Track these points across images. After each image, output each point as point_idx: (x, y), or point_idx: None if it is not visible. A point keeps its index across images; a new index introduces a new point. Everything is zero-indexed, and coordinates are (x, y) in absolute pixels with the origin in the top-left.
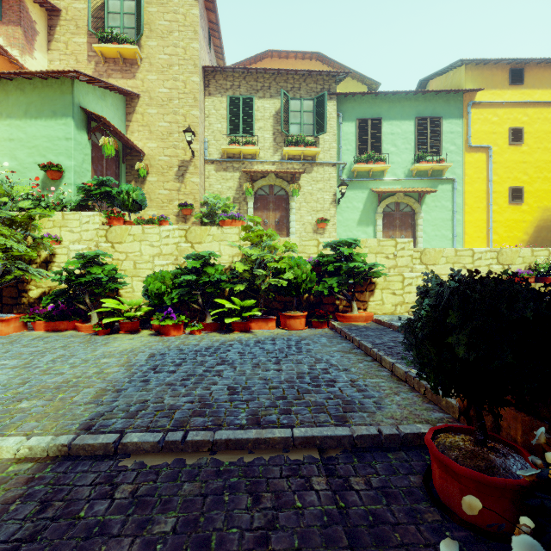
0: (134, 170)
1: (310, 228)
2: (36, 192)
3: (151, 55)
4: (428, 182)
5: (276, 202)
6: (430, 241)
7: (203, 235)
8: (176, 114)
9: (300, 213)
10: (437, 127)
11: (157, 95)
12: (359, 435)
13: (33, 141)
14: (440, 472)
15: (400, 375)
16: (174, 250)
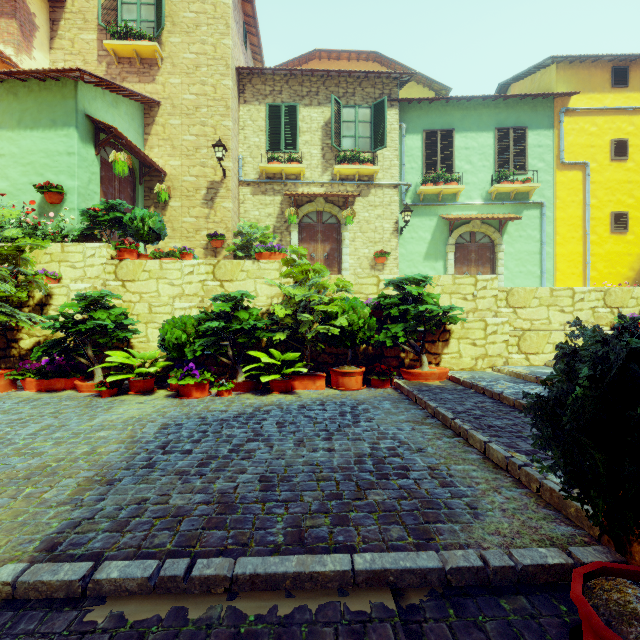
0: (154, 193)
1: (366, 263)
2: (32, 219)
3: (173, 54)
4: (510, 206)
5: (326, 232)
6: (514, 279)
7: (235, 271)
8: (204, 125)
9: (355, 246)
10: (522, 140)
11: (182, 102)
12: (454, 567)
13: (28, 157)
14: None
15: (498, 461)
16: (199, 289)
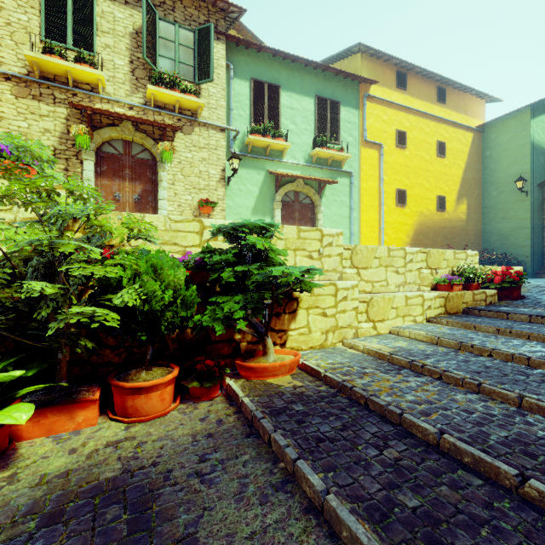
0: None
1: (189, 212)
2: None
3: None
4: (328, 172)
5: (136, 168)
6: None
7: None
8: None
9: (175, 190)
10: (336, 113)
11: None
12: None
13: None
14: None
15: None
16: None
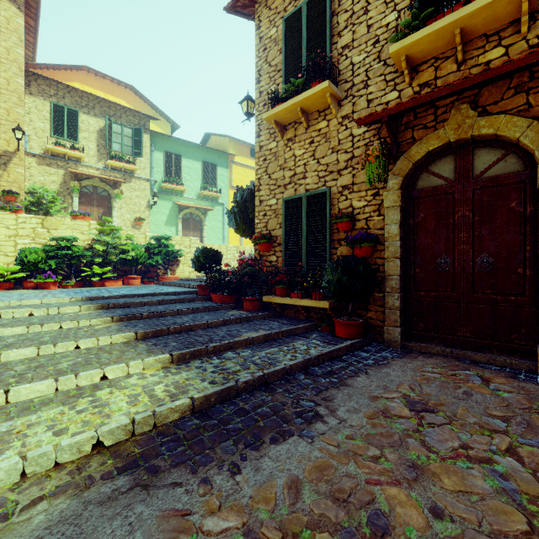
0: None
1: (129, 224)
2: None
3: None
4: (210, 203)
5: (100, 200)
6: (211, 240)
7: (59, 224)
8: None
9: (122, 212)
10: (215, 170)
11: None
12: (181, 291)
13: None
14: (199, 289)
15: (192, 287)
16: (31, 233)
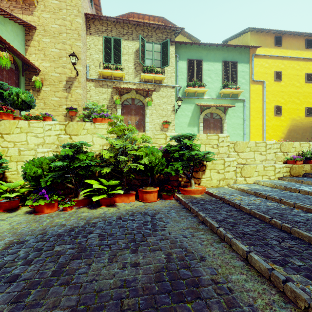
0: (32, 81)
1: (158, 127)
2: None
3: None
4: (229, 100)
5: (136, 110)
6: (231, 137)
7: (79, 129)
8: (64, 43)
9: (152, 117)
10: (235, 68)
11: (50, 28)
12: None
13: None
14: None
15: (260, 270)
16: (55, 140)
